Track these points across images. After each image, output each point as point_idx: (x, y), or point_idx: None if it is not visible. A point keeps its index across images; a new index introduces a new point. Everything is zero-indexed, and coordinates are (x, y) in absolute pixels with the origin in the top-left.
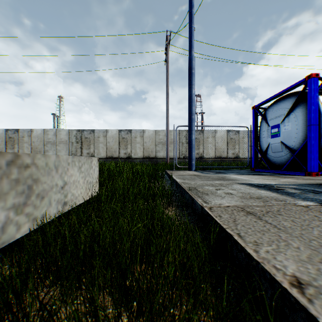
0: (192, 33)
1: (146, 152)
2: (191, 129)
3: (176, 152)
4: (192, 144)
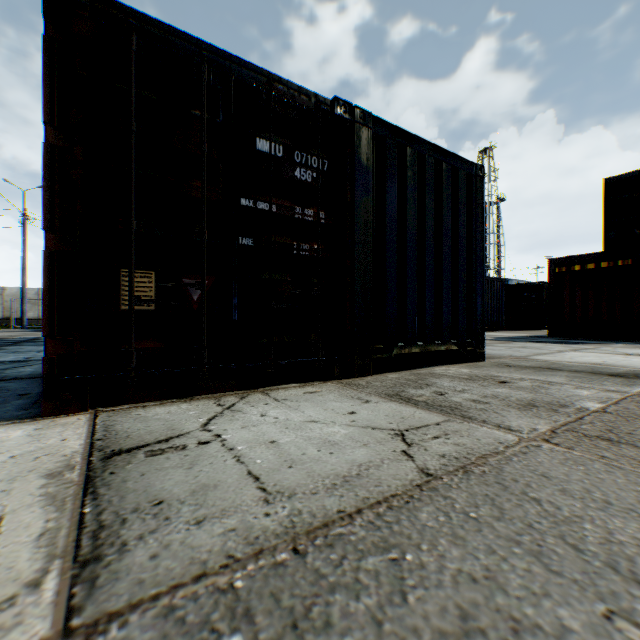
0: (25, 242)
1: (9, 312)
2: (25, 303)
3: (15, 317)
4: (25, 312)
